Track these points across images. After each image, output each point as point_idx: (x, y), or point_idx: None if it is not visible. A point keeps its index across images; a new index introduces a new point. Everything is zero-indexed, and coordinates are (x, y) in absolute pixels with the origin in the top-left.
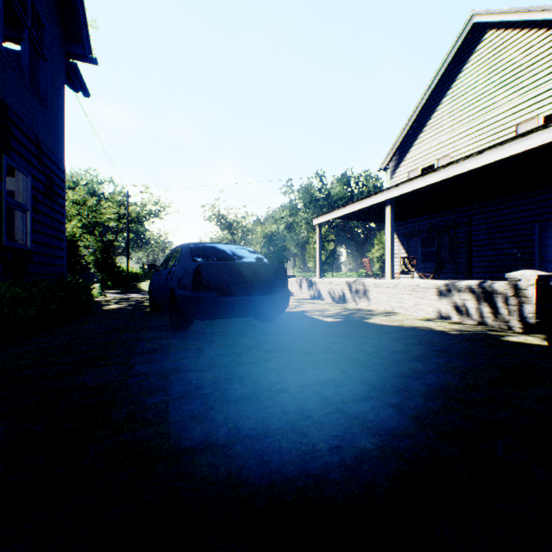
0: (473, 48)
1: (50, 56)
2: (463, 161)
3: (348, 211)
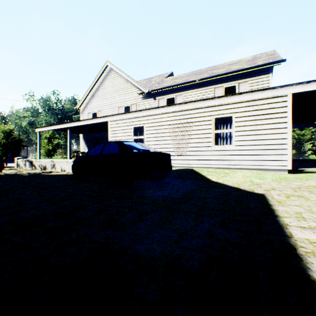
0: (108, 73)
1: None
2: (89, 120)
3: (53, 128)
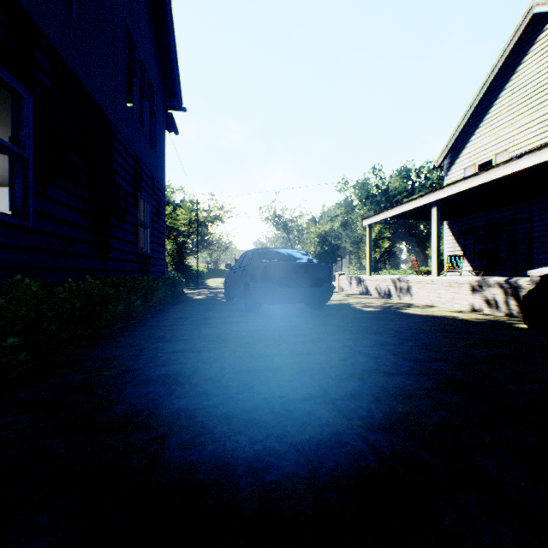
0: (533, 39)
1: (158, 114)
2: (503, 165)
3: (395, 213)
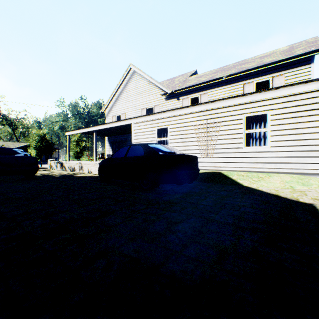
0: (131, 76)
1: None
2: (113, 123)
3: (80, 132)
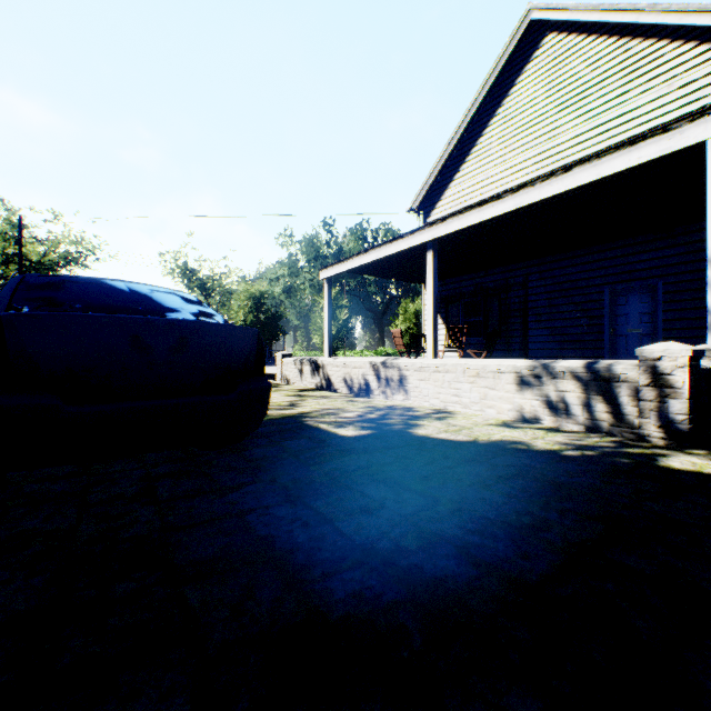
0: (529, 55)
1: None
2: (542, 183)
3: (371, 259)
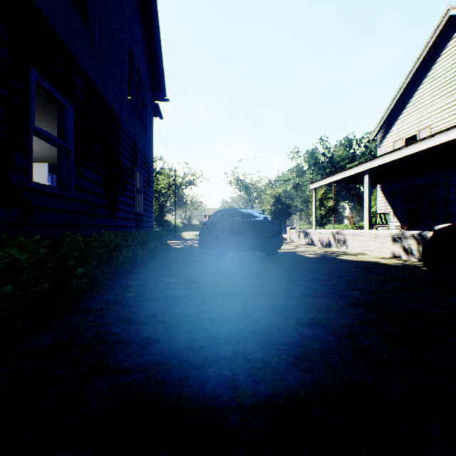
0: (450, 36)
1: (148, 105)
2: (420, 142)
3: (335, 179)
